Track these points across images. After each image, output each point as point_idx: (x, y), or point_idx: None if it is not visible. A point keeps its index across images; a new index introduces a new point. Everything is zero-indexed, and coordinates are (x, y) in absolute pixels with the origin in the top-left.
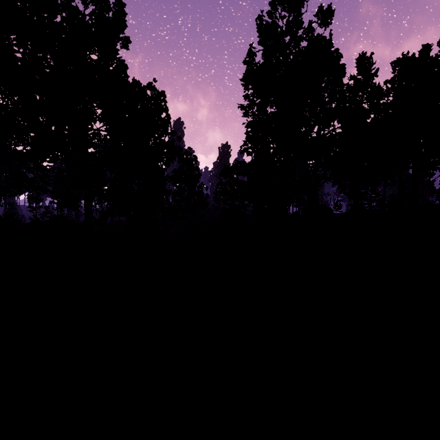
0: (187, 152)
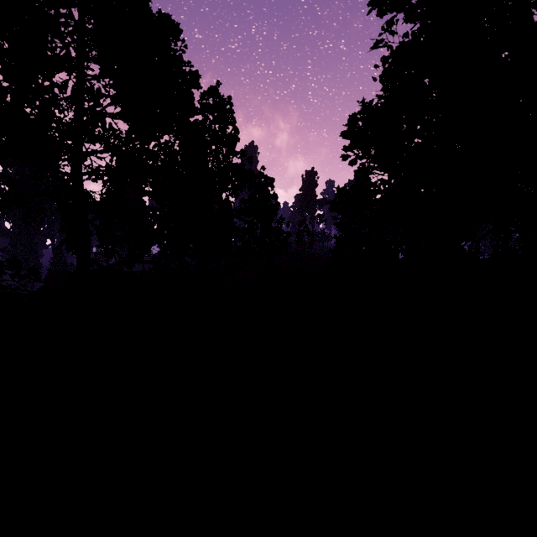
0: (260, 172)
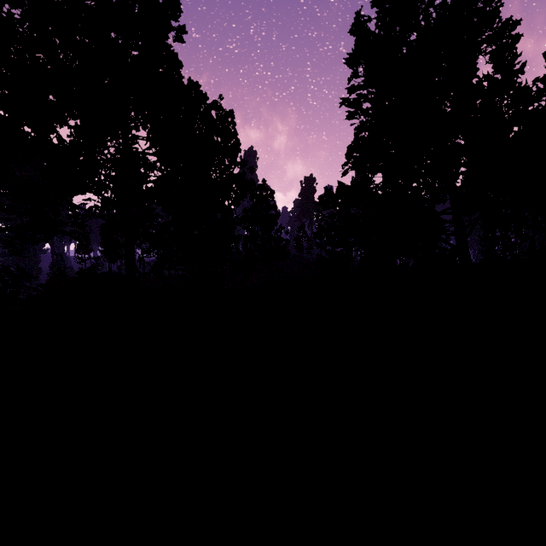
0: (261, 185)
